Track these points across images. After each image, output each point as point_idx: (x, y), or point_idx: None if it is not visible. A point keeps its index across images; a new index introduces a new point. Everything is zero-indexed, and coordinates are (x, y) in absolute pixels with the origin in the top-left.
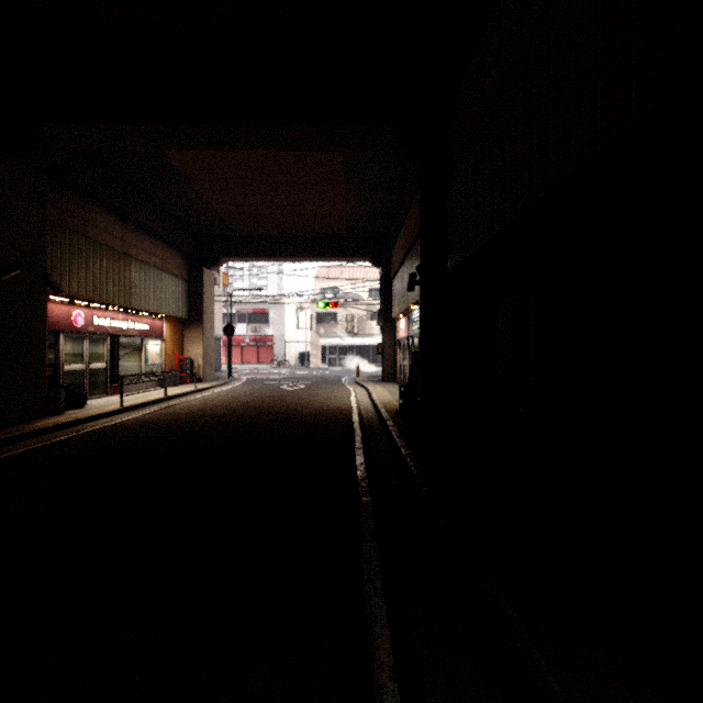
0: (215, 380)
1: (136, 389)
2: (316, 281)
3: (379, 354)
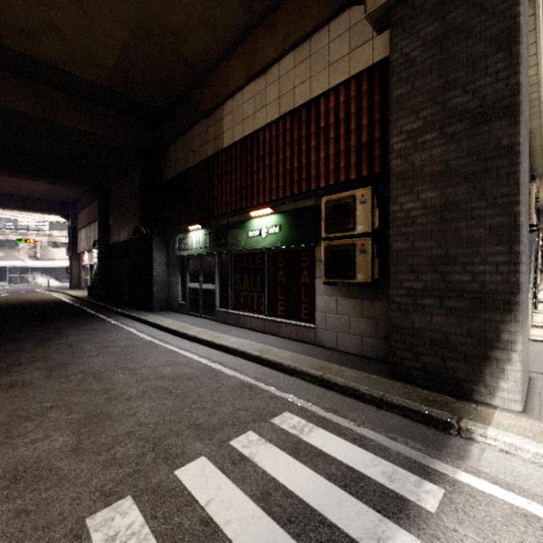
0: None
1: None
2: None
3: (68, 273)
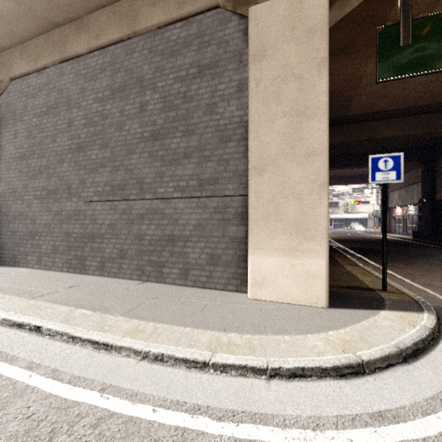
0: None
1: None
2: None
3: (381, 222)
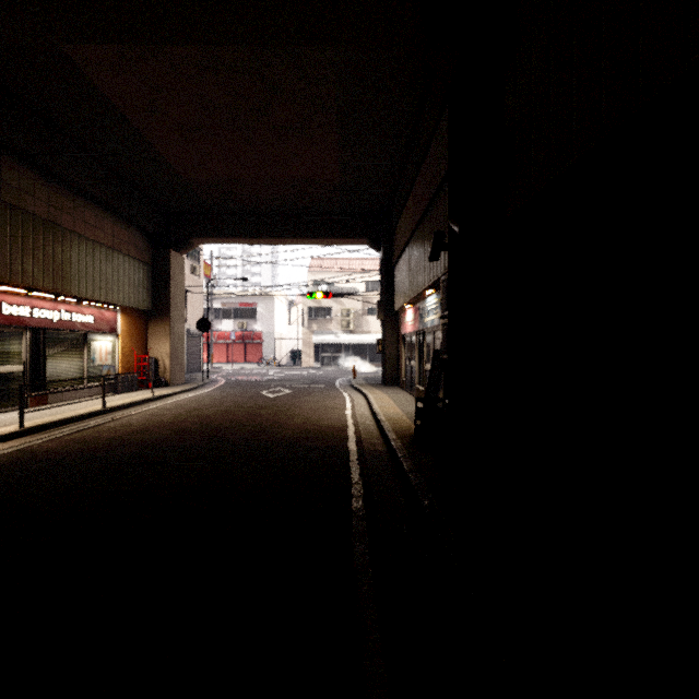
0: (187, 383)
1: (75, 397)
2: (309, 274)
3: (379, 352)
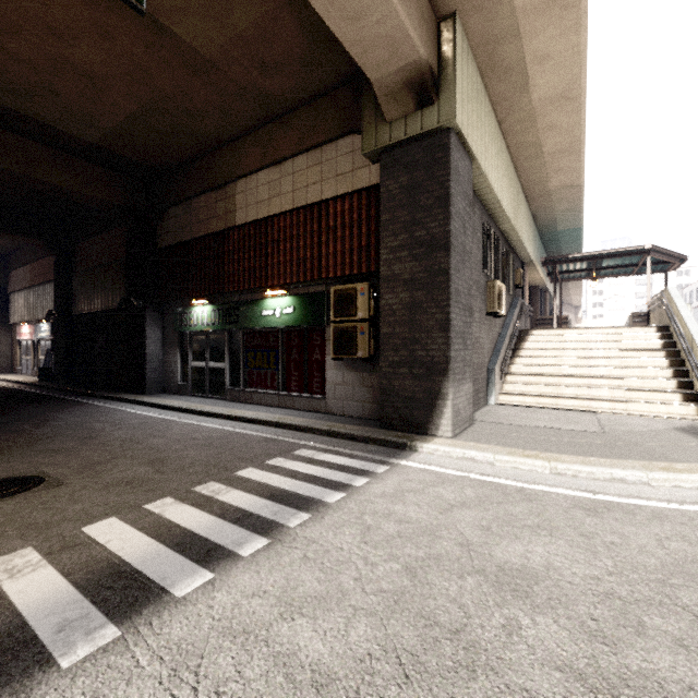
0: None
1: None
2: None
3: None
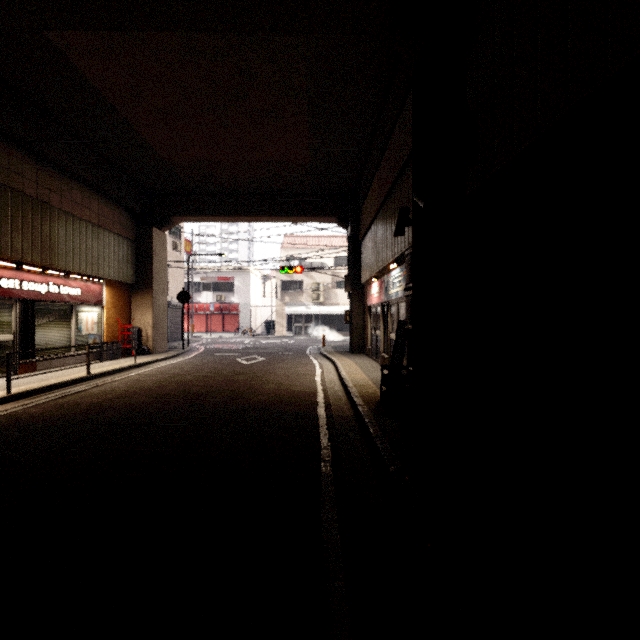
0: (168, 351)
1: (62, 364)
2: (282, 250)
3: (347, 322)
